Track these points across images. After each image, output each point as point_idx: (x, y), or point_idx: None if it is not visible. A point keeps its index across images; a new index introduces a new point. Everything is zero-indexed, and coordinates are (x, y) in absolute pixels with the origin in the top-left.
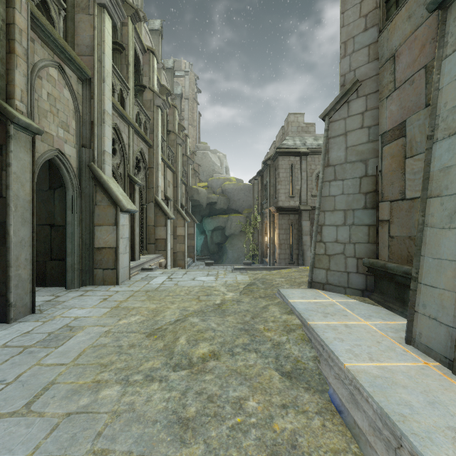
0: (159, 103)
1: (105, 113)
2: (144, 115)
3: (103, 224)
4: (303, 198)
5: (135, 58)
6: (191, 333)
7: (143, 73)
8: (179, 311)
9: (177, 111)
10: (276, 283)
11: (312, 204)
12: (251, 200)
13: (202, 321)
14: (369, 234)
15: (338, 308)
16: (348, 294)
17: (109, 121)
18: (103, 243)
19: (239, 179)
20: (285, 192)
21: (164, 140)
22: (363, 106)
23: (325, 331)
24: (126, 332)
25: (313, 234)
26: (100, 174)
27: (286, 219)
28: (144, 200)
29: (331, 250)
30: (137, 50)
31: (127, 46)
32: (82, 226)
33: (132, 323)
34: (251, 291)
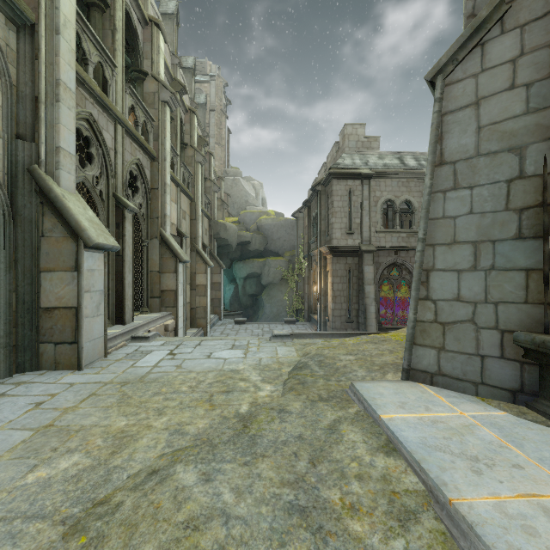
0: (166, 98)
1: (60, 85)
2: (144, 112)
3: (55, 268)
4: (364, 235)
5: (130, 30)
6: (168, 536)
7: (143, 54)
8: (167, 437)
9: (196, 118)
10: (343, 366)
11: (376, 243)
12: (294, 239)
13: (203, 483)
14: (528, 287)
15: (488, 440)
16: (481, 396)
17: (69, 101)
18: (55, 300)
19: (279, 213)
20: (341, 227)
21: (177, 153)
22: (515, 47)
23: (513, 544)
24: (23, 517)
25: (413, 285)
26: (48, 184)
27: (342, 263)
28: (145, 235)
29: (448, 314)
30: (134, 19)
31: (113, 3)
32: (16, 271)
33: (54, 478)
34: (302, 382)
